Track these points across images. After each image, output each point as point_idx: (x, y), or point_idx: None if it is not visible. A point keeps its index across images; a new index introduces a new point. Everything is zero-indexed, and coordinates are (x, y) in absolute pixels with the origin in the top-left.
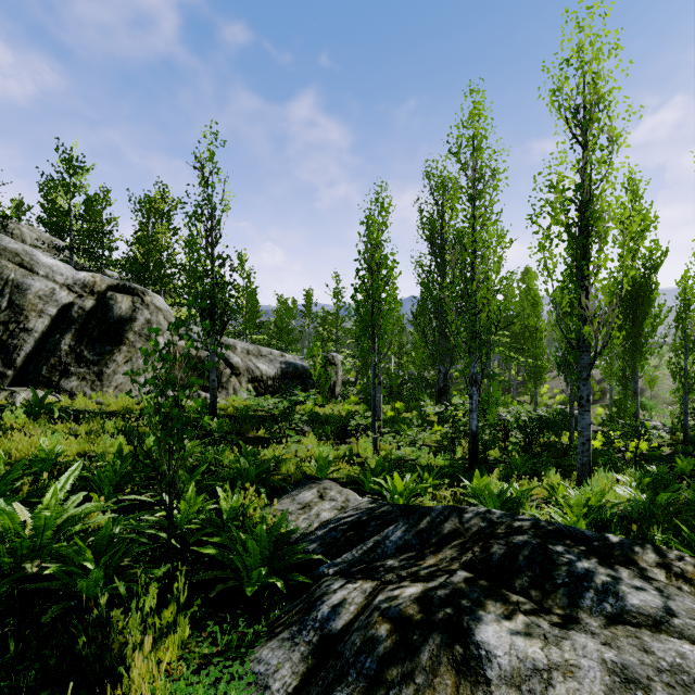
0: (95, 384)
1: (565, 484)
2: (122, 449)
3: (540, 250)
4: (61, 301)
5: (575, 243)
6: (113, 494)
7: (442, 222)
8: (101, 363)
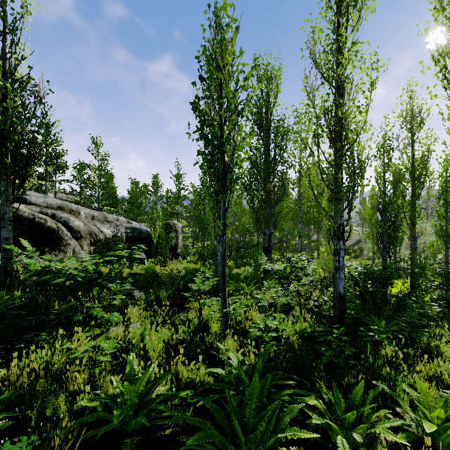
0: None
1: None
2: None
3: None
4: None
5: None
6: None
7: (267, 108)
8: None
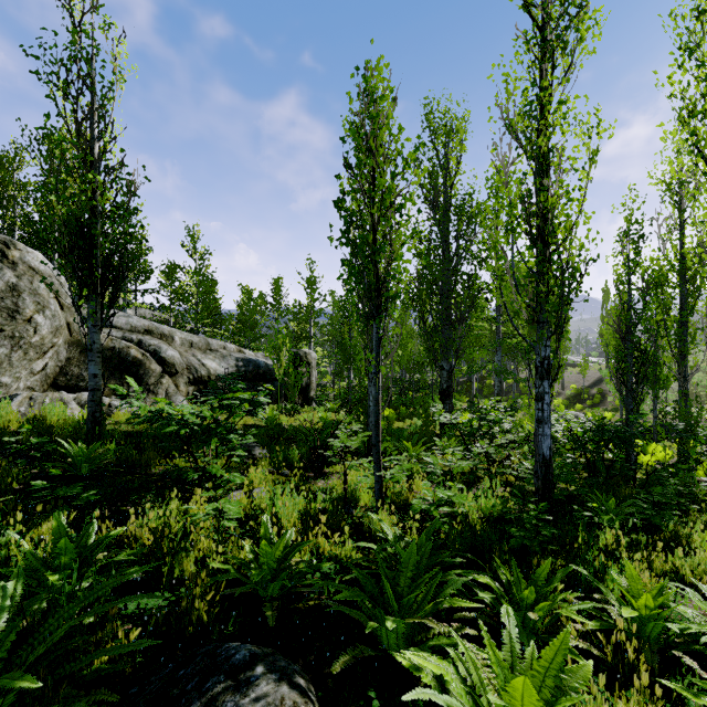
0: None
1: None
2: None
3: (701, 110)
4: None
5: None
6: None
7: (445, 178)
8: None
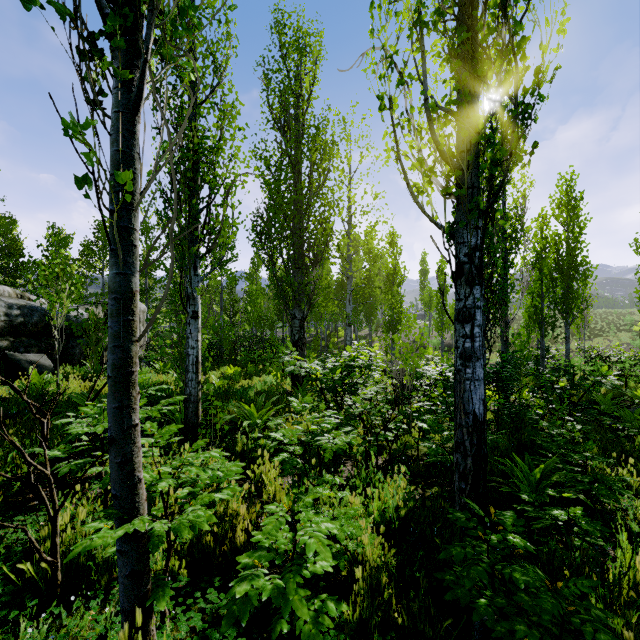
0: None
1: None
2: None
3: None
4: None
5: None
6: None
7: (297, 103)
8: None
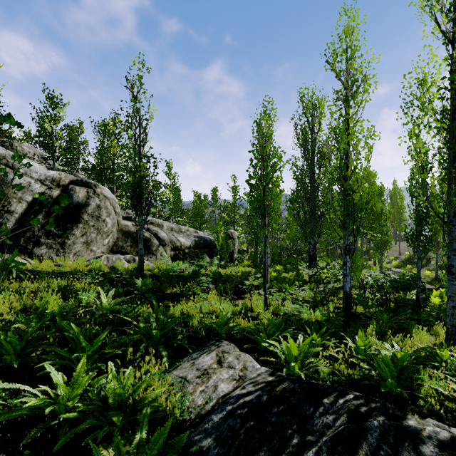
0: (59, 251)
1: (446, 347)
2: (43, 309)
3: (412, 136)
4: (35, 191)
5: (448, 127)
6: (16, 360)
7: (312, 133)
8: (64, 236)
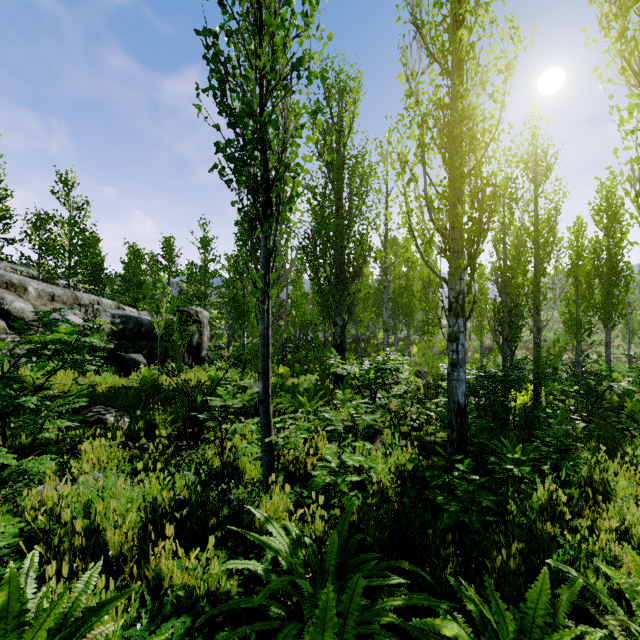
0: None
1: None
2: None
3: None
4: None
5: None
6: None
7: (339, 137)
8: None
